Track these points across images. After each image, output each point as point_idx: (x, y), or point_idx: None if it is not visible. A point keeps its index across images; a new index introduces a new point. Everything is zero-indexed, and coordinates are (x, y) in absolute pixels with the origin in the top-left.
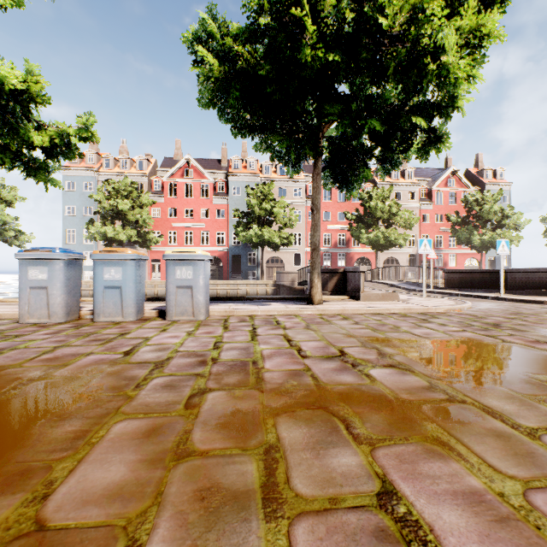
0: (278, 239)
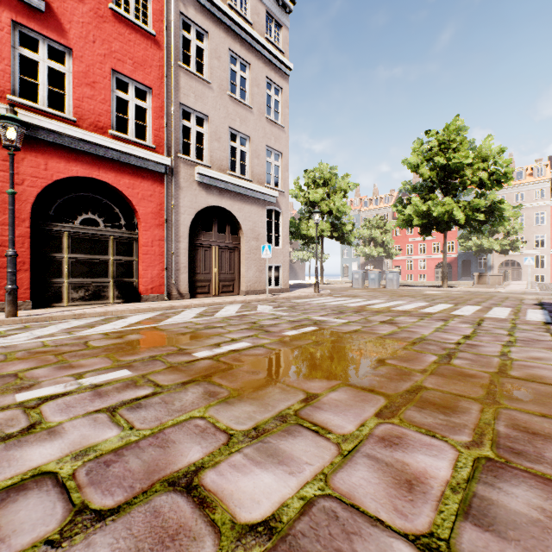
0: (497, 247)
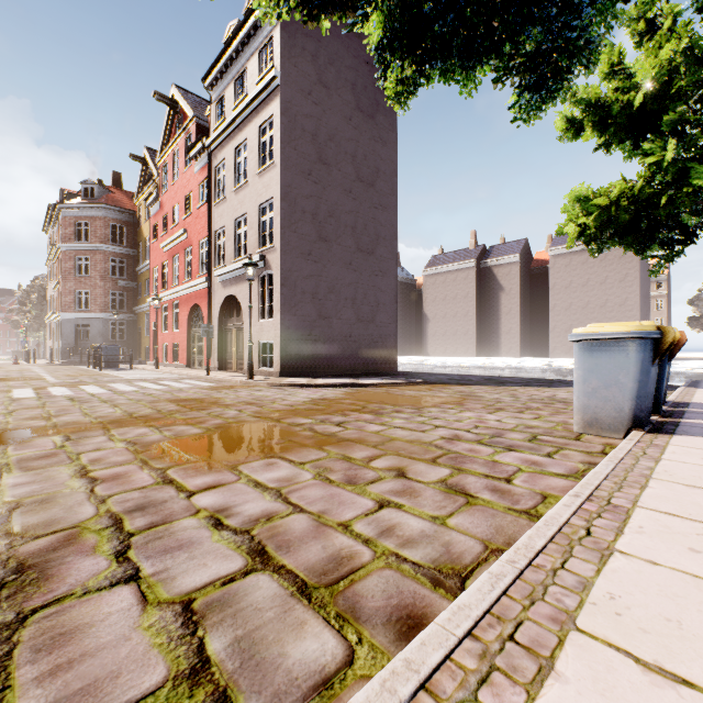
0: None
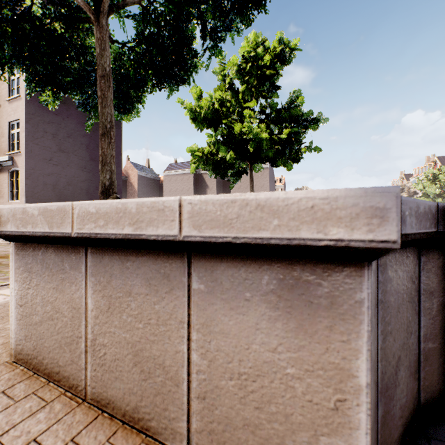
0: None
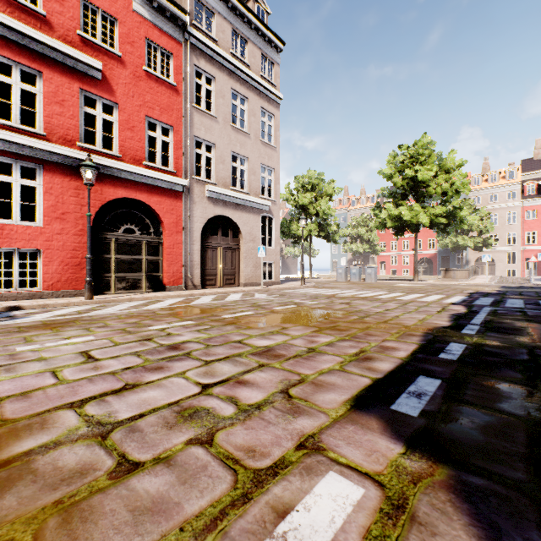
0: (471, 244)
